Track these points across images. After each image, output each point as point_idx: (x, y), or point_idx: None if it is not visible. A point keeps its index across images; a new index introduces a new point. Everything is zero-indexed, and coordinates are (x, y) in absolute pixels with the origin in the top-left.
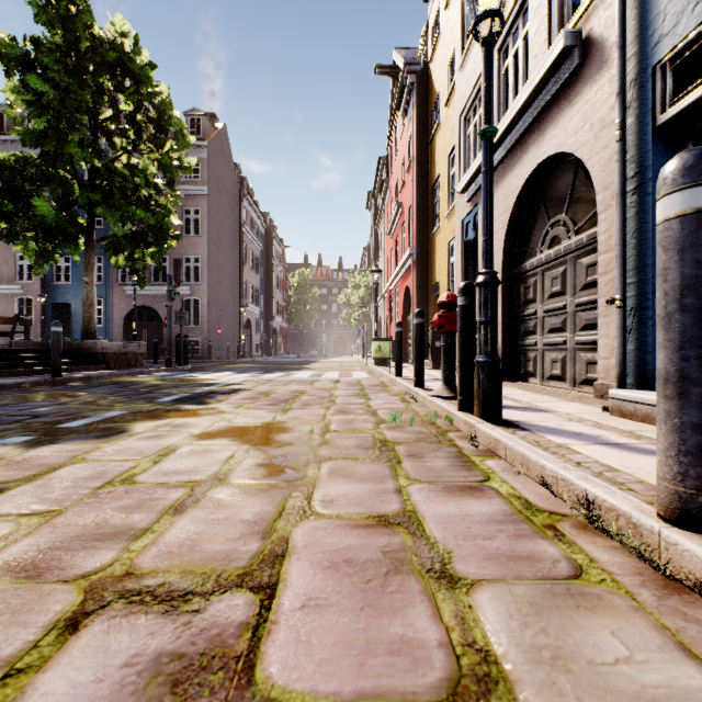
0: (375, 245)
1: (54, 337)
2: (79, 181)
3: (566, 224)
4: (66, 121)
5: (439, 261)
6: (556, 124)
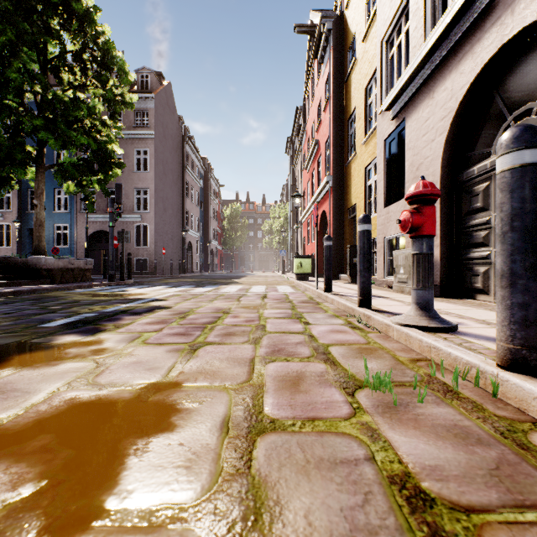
0: (293, 181)
1: None
2: (27, 111)
3: None
4: (6, 47)
5: (355, 185)
6: None
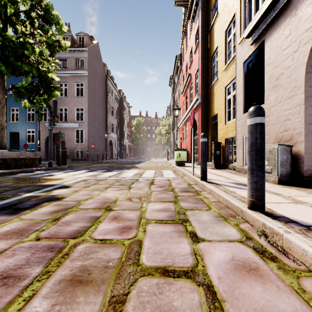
0: (173, 103)
1: None
2: None
3: None
4: None
5: (217, 100)
6: None
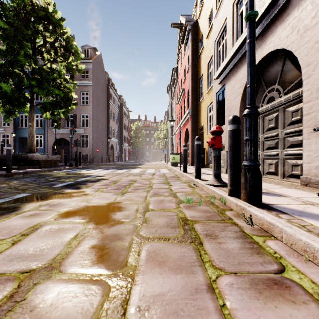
0: (171, 109)
1: (7, 152)
2: (26, 75)
3: (277, 90)
4: (17, 44)
5: (203, 115)
6: (273, 34)
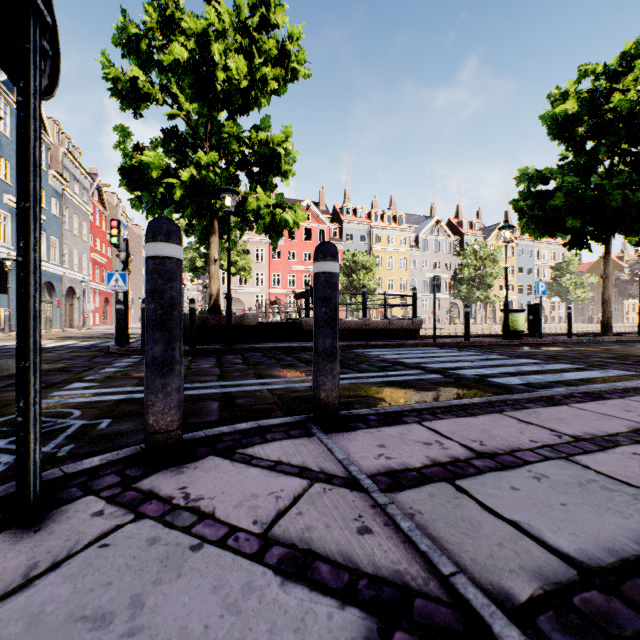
0: None
1: None
2: None
3: None
4: None
5: None
6: None
